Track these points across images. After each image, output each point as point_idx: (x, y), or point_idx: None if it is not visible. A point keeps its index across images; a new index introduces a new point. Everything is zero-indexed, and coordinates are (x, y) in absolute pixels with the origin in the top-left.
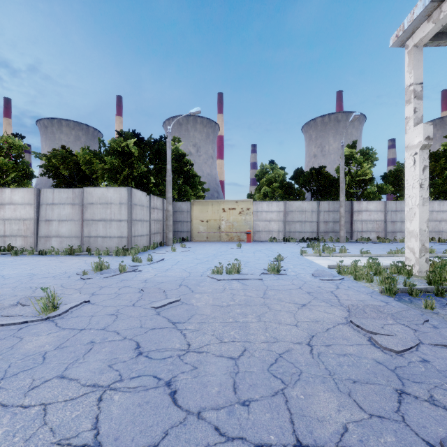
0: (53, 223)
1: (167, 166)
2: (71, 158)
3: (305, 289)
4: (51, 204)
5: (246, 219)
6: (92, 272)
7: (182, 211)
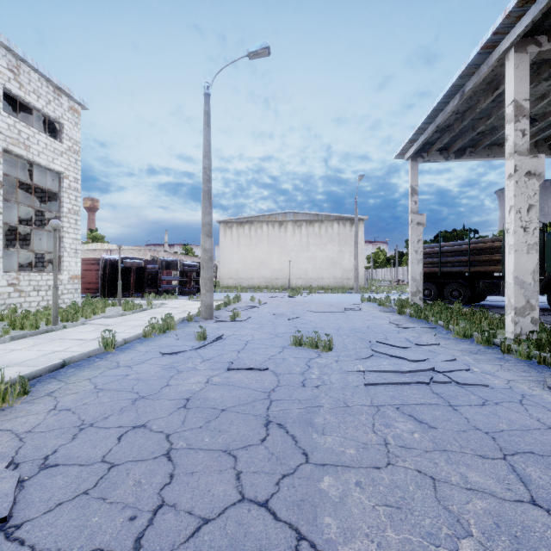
0: None
1: None
2: None
3: None
4: None
5: None
6: None
7: None
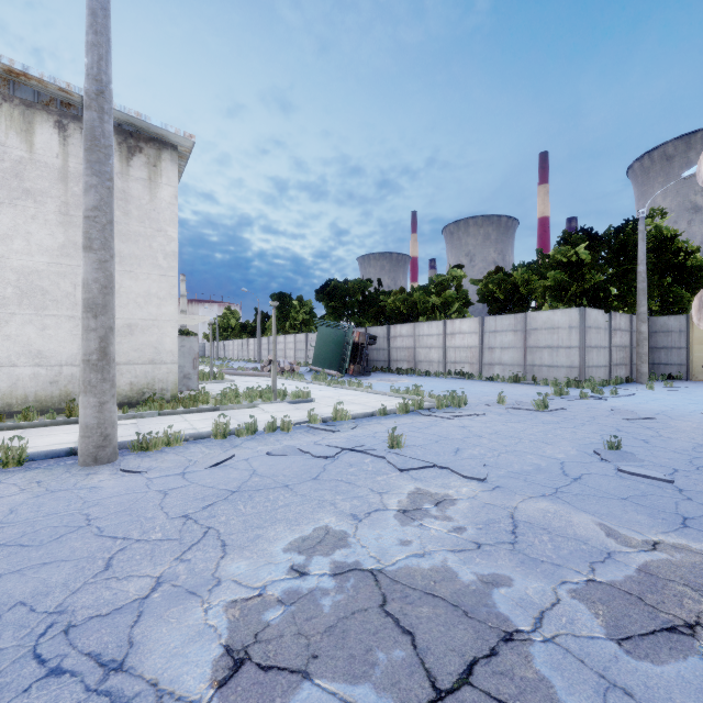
0: (495, 350)
1: (637, 268)
2: (507, 280)
3: None
4: (493, 331)
5: None
6: (552, 396)
7: (668, 331)
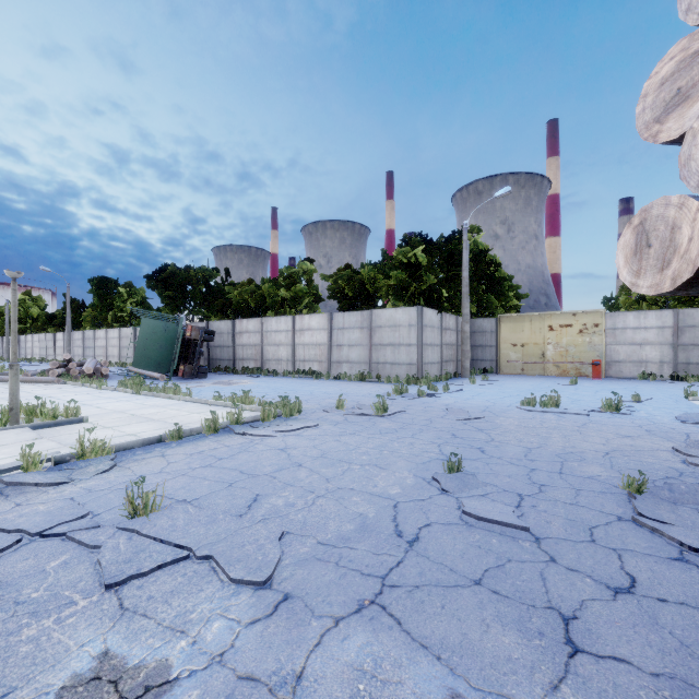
0: (343, 348)
1: (462, 273)
2: (356, 277)
3: (646, 427)
4: (341, 328)
5: (591, 342)
6: (393, 395)
7: (483, 331)
